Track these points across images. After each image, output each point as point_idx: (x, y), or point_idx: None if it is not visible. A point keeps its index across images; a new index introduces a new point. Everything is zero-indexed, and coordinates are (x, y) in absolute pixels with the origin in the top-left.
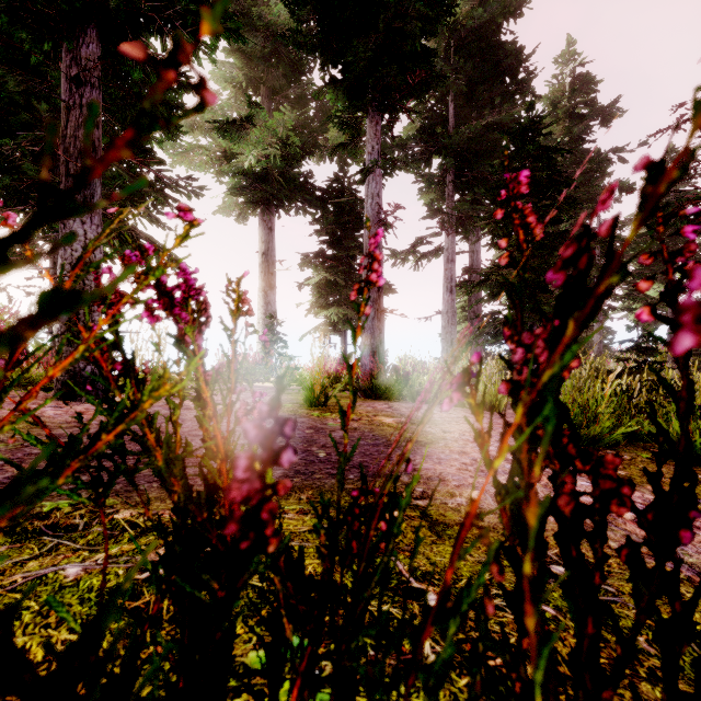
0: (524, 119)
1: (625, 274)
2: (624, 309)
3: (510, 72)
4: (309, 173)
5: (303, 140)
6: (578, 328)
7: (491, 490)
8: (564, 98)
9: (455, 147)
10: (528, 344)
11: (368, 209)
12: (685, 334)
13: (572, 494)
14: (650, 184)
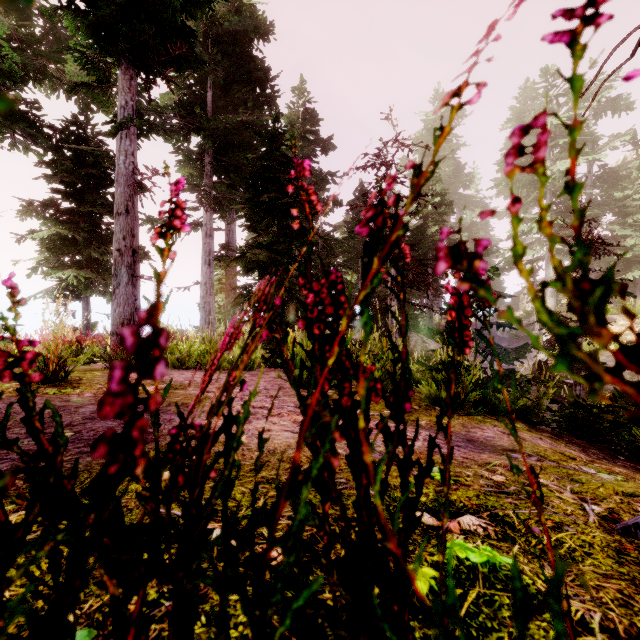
0: (272, 128)
1: (407, 229)
2: None
3: (260, 85)
4: (34, 103)
5: (25, 60)
6: (381, 262)
7: (256, 432)
8: (299, 122)
9: (213, 131)
10: (317, 291)
11: (121, 166)
12: (441, 263)
13: (349, 395)
14: (416, 178)
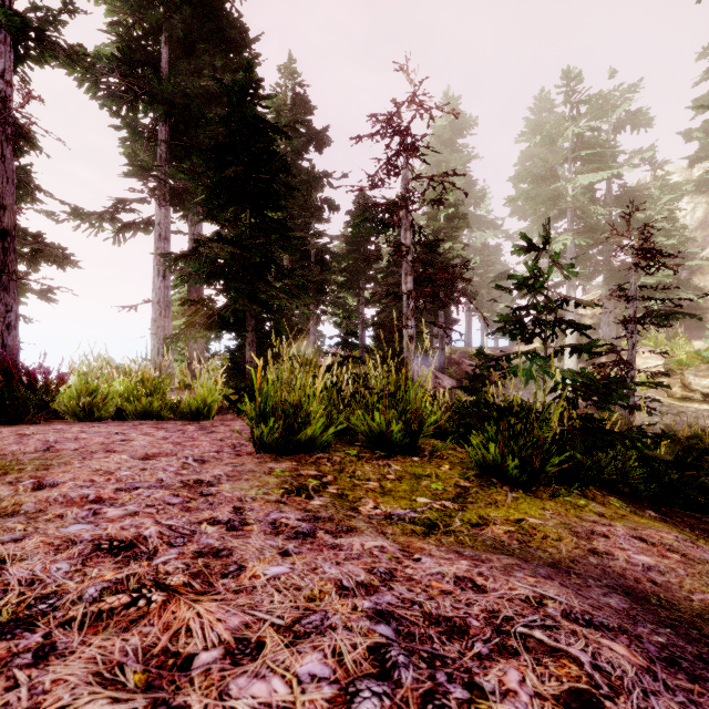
0: (242, 80)
1: None
2: (332, 314)
3: (236, 50)
4: None
5: None
6: None
7: None
8: (287, 109)
9: (168, 98)
10: None
11: None
12: None
13: None
14: None
